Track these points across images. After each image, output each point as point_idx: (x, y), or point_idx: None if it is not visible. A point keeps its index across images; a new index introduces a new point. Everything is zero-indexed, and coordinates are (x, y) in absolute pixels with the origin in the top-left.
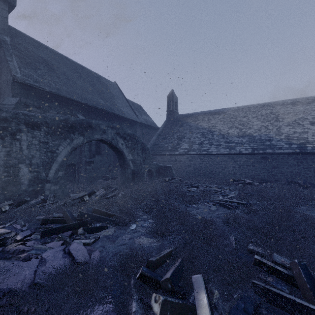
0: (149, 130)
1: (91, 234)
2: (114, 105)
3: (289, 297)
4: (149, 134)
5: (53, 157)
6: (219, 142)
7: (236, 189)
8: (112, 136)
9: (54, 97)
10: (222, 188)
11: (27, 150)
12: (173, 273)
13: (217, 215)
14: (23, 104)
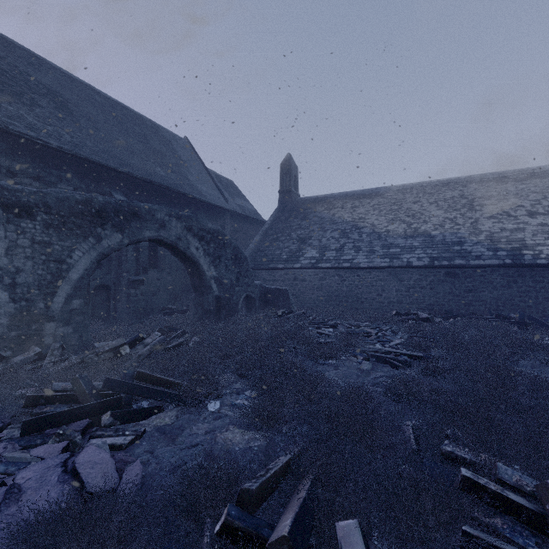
0: (247, 224)
1: (130, 423)
2: (183, 179)
3: None
4: (247, 232)
5: (61, 272)
6: (372, 246)
7: (404, 329)
8: (178, 233)
9: (67, 160)
10: (378, 329)
11: (6, 258)
12: (295, 520)
13: (375, 380)
14: (6, 170)
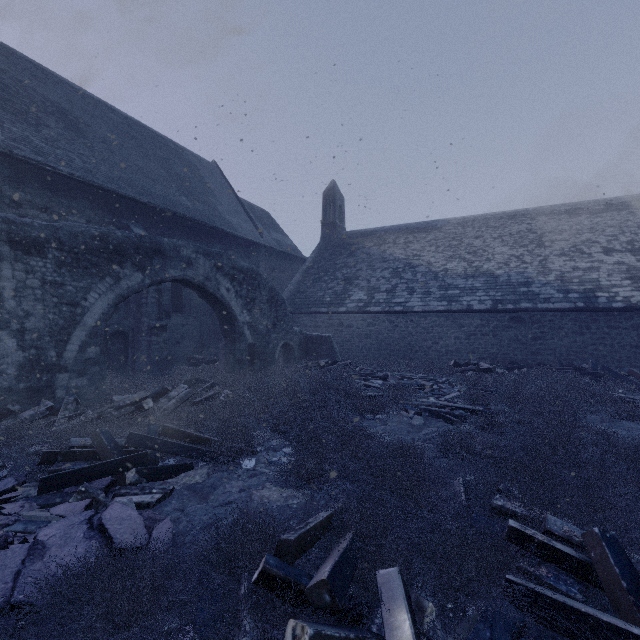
0: (285, 262)
1: (157, 481)
2: (212, 209)
3: (586, 610)
4: (285, 271)
5: (74, 316)
6: (428, 288)
7: (462, 381)
8: (206, 272)
9: (79, 188)
10: (434, 381)
11: (14, 301)
12: (334, 567)
13: (427, 436)
14: (9, 200)
